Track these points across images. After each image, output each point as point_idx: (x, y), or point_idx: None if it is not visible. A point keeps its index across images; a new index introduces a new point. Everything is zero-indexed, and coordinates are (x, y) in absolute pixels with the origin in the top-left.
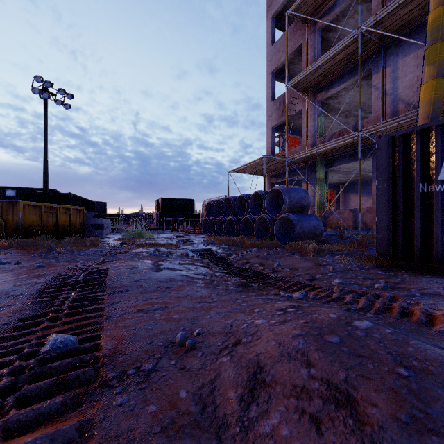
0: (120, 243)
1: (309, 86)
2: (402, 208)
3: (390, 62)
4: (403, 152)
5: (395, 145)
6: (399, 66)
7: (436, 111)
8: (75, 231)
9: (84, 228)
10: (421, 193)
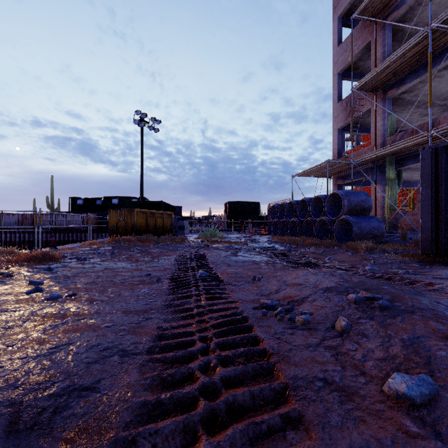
0: (200, 240)
1: (377, 85)
2: (444, 211)
3: None
4: (444, 161)
5: (437, 155)
6: None
7: None
8: (166, 231)
9: (172, 229)
10: None
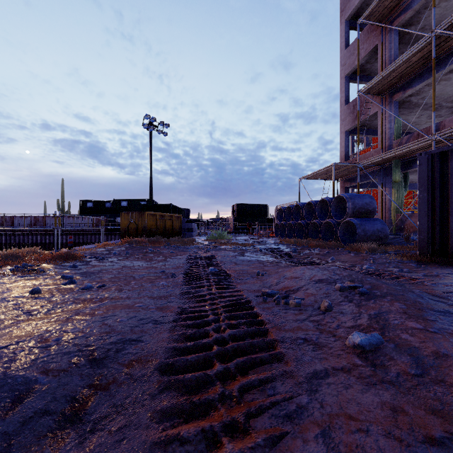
0: (208, 242)
1: (383, 89)
2: (439, 214)
3: None
4: (440, 167)
5: (433, 161)
6: None
7: None
8: (175, 233)
9: (181, 231)
10: None
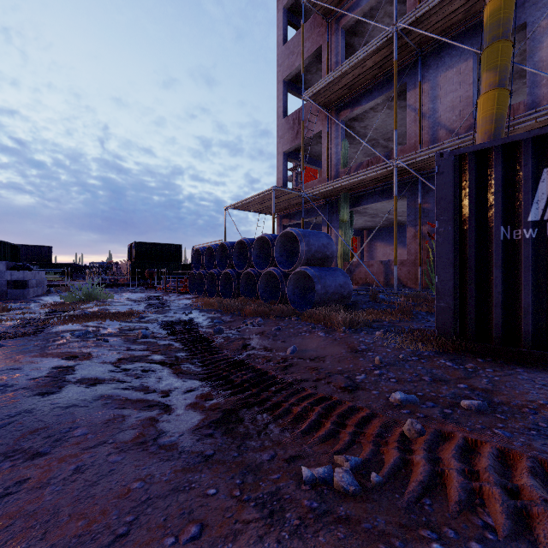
0: (46, 311)
1: (330, 100)
2: (475, 263)
3: (428, 77)
4: (476, 178)
5: (463, 168)
6: (440, 83)
7: (499, 131)
8: None
9: None
10: (503, 241)
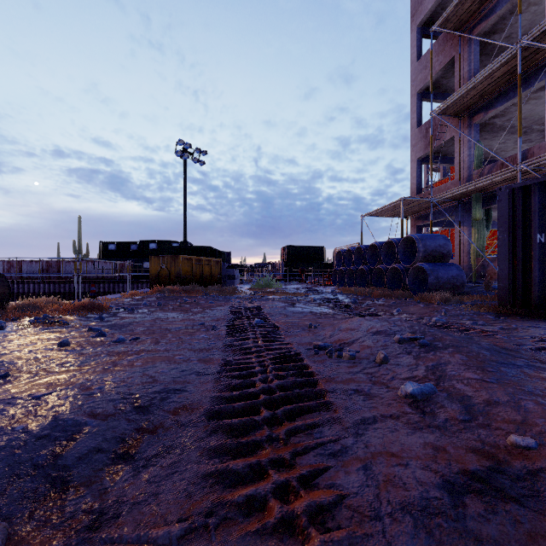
0: (253, 291)
1: (461, 109)
2: (521, 258)
3: None
4: (522, 203)
5: (515, 197)
6: None
7: None
8: (214, 280)
9: (221, 278)
10: (538, 244)
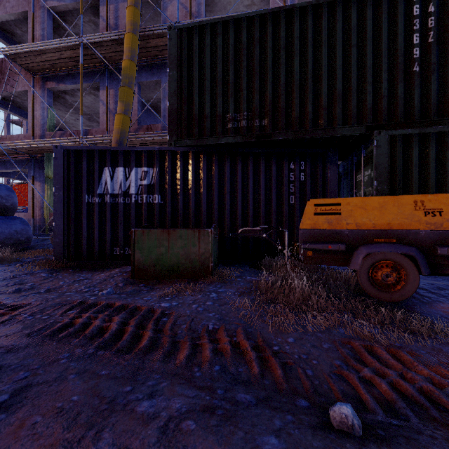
0: None
1: (34, 67)
2: (74, 215)
3: (113, 86)
4: (75, 165)
5: (69, 158)
6: None
7: (122, 140)
8: None
9: None
10: (87, 203)
